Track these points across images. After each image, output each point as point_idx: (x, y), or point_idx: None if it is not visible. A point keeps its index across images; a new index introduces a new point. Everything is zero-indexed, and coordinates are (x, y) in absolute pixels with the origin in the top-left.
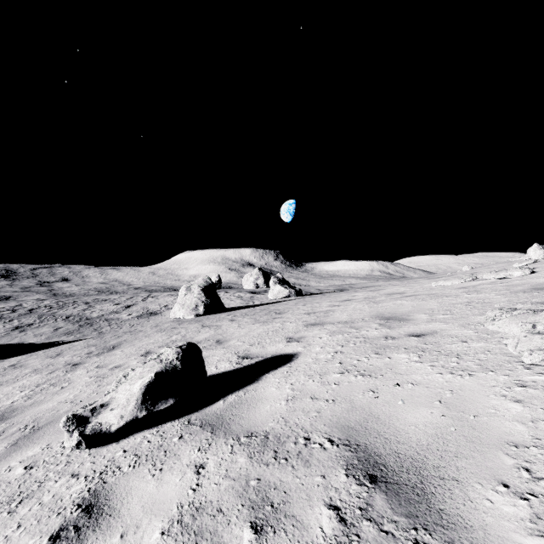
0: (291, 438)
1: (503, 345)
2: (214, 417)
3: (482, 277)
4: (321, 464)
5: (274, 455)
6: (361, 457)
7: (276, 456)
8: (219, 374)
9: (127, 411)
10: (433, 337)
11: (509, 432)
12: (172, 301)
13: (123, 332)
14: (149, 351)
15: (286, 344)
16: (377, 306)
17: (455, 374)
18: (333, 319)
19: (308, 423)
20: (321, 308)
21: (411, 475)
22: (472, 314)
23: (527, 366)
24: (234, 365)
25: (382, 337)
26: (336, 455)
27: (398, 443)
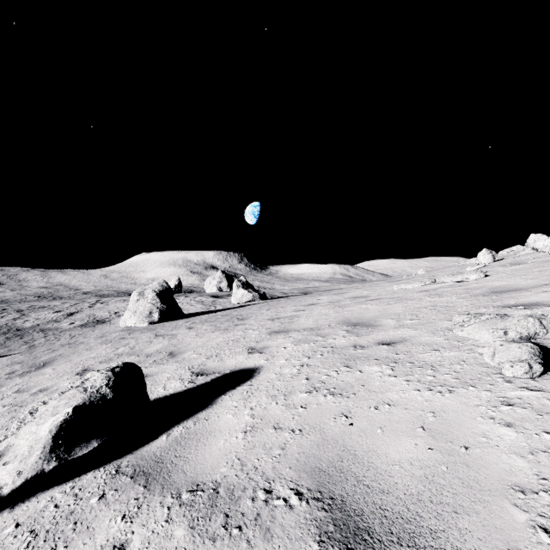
0: (247, 491)
1: (477, 354)
2: (152, 461)
3: (440, 280)
4: (286, 534)
5: (225, 521)
6: (338, 519)
7: (227, 524)
8: (167, 397)
9: (27, 465)
10: (403, 345)
11: (509, 470)
12: (124, 307)
13: (60, 345)
14: (87, 368)
15: (247, 356)
16: (343, 311)
17: (433, 390)
18: (298, 325)
19: (270, 466)
20: (286, 313)
21: (404, 547)
22: (438, 319)
23: (507, 379)
24: (186, 384)
25: (351, 345)
26: (305, 517)
27: (382, 493)
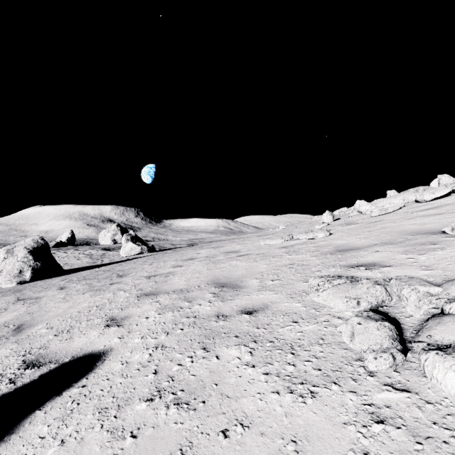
0: None
1: (334, 327)
2: None
3: (296, 237)
4: None
5: None
6: None
7: None
8: None
9: None
10: (264, 314)
11: None
12: None
13: None
14: None
15: (101, 332)
16: (215, 268)
17: (294, 393)
18: (170, 286)
19: None
20: (165, 269)
21: None
22: (296, 280)
23: (369, 369)
24: (2, 385)
25: (214, 315)
26: None
27: None
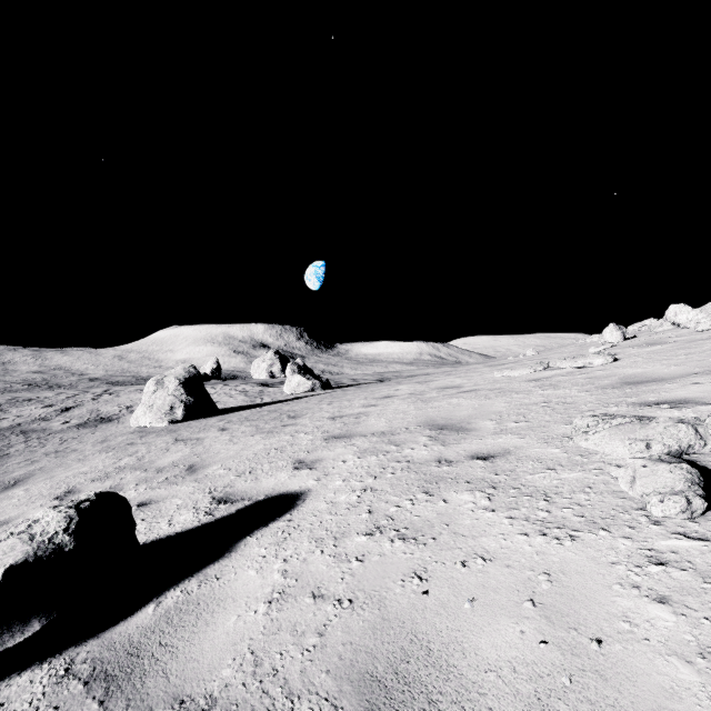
0: None
1: (608, 476)
2: (123, 654)
3: (555, 365)
4: None
5: None
6: None
7: None
8: (170, 537)
9: None
10: (506, 460)
11: (670, 687)
12: (140, 399)
13: (44, 454)
14: (72, 489)
15: (291, 474)
16: (427, 407)
17: (548, 536)
18: (366, 428)
19: (298, 668)
20: (352, 409)
21: None
22: (554, 422)
23: (654, 519)
24: (200, 516)
25: (434, 460)
26: None
27: None
